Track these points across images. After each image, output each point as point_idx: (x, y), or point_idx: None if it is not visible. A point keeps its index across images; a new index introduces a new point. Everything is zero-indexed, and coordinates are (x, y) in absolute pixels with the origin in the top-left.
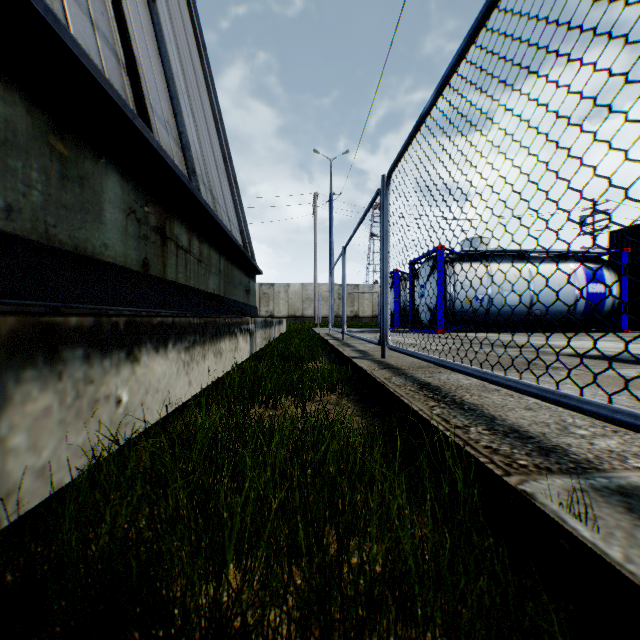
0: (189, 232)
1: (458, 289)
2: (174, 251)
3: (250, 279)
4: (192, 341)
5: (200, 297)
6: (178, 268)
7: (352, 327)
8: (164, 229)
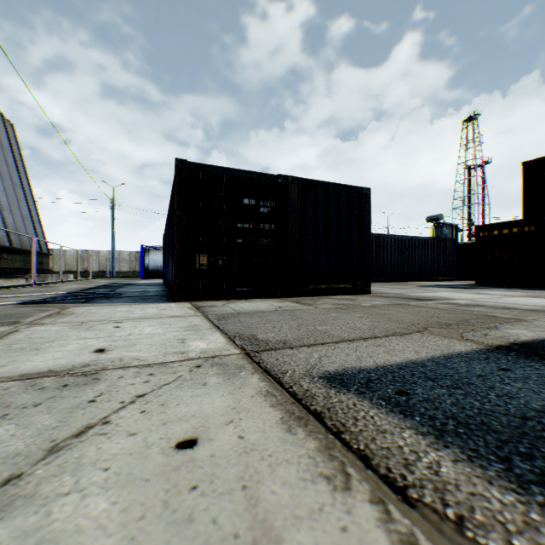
0: (9, 254)
1: (150, 262)
2: (4, 260)
3: (44, 258)
4: (7, 278)
5: (13, 269)
6: (6, 264)
7: (132, 278)
8: (2, 257)
